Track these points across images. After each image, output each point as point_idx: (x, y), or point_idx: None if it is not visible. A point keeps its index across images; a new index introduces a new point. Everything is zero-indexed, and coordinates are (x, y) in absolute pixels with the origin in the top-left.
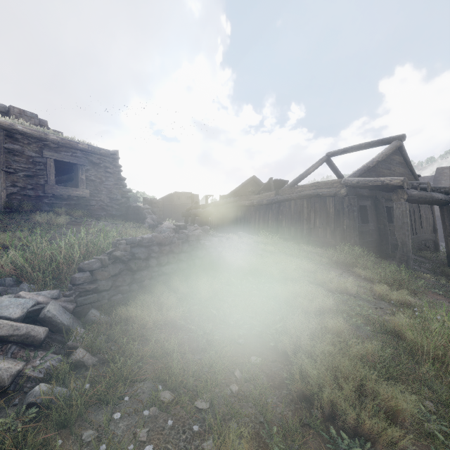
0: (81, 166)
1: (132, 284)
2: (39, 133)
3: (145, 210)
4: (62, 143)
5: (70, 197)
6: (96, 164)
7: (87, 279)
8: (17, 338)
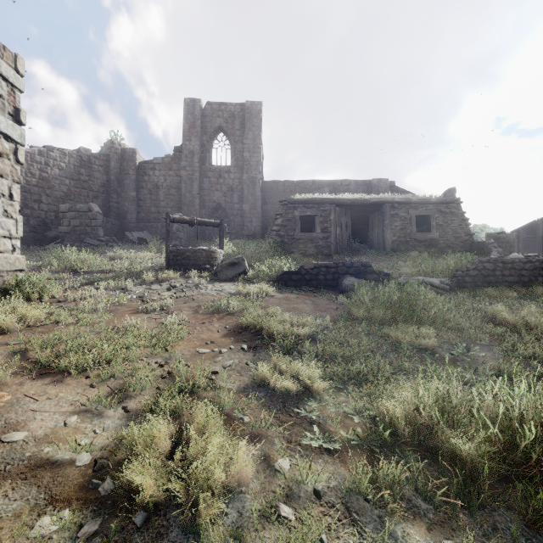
0: (432, 216)
1: (483, 283)
2: (406, 200)
3: (490, 245)
4: (419, 202)
5: (425, 240)
6: (443, 212)
7: (460, 275)
8: (441, 287)
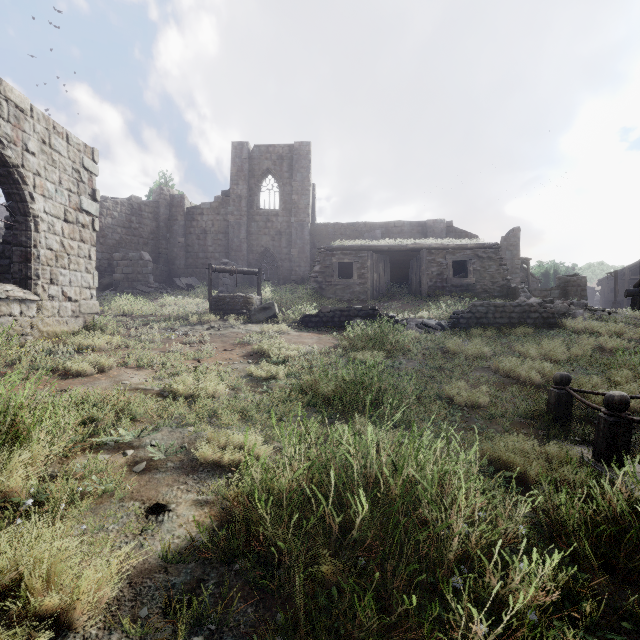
0: (469, 261)
1: (477, 324)
2: (443, 245)
3: (520, 290)
4: (456, 247)
5: (462, 285)
6: (481, 257)
7: (455, 317)
8: (434, 327)
